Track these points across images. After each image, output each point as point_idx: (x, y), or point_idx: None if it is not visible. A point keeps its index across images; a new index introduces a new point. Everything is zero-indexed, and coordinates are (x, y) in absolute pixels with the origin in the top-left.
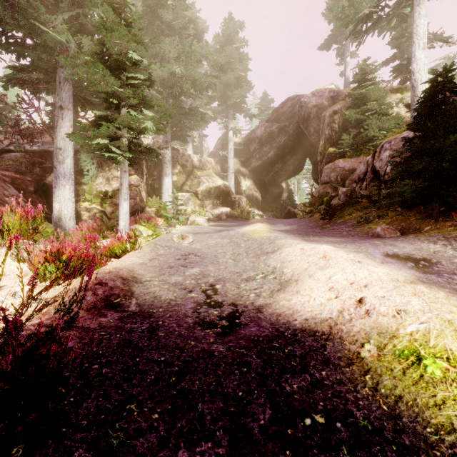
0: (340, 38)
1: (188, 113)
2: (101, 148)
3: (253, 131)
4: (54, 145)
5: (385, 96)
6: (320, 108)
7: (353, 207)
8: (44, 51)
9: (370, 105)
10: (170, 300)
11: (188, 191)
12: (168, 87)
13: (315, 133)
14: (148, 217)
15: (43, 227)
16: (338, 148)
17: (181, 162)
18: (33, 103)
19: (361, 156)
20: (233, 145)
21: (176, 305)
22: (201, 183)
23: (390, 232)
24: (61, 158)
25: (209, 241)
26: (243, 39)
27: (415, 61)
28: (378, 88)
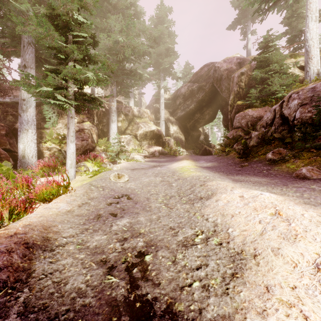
0: (244, 20)
1: (129, 74)
2: (49, 96)
3: (178, 90)
4: (19, 97)
5: (284, 59)
6: (230, 71)
7: (265, 147)
8: (11, 20)
9: (272, 66)
10: (76, 294)
11: (130, 134)
12: (113, 54)
13: (226, 90)
14: (97, 155)
15: (0, 165)
16: (246, 100)
17: (124, 112)
18: (4, 64)
19: (266, 106)
20: (164, 100)
21: (80, 311)
22: (139, 128)
23: (316, 173)
24: (24, 108)
25: (143, 179)
26: (171, 20)
27: (309, 30)
28: (279, 53)
